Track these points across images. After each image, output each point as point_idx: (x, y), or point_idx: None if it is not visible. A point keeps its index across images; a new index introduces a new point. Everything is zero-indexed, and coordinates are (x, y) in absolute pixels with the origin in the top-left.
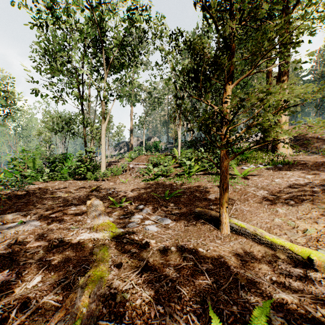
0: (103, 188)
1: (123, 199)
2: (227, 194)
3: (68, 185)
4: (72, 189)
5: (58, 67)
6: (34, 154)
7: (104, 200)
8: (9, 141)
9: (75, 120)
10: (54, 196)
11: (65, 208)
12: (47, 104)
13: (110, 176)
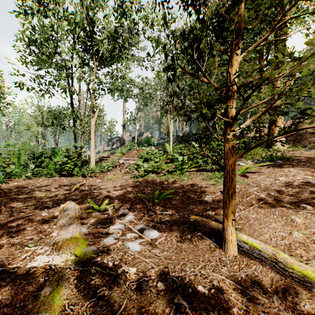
0: (88, 186)
1: (104, 202)
2: (233, 202)
3: (52, 182)
4: (54, 187)
5: (43, 57)
6: (19, 149)
7: (84, 202)
8: (1, 136)
9: (66, 114)
10: (30, 197)
11: (35, 214)
12: (40, 99)
13: (99, 173)
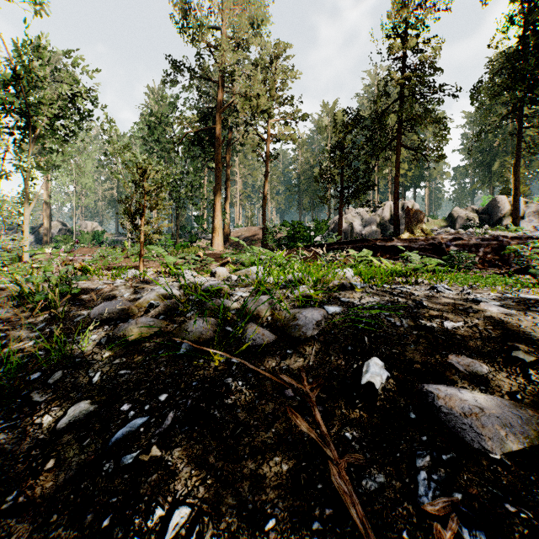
0: None
1: None
2: (142, 258)
3: None
4: None
5: None
6: None
7: None
8: None
9: None
10: None
11: None
12: None
13: None
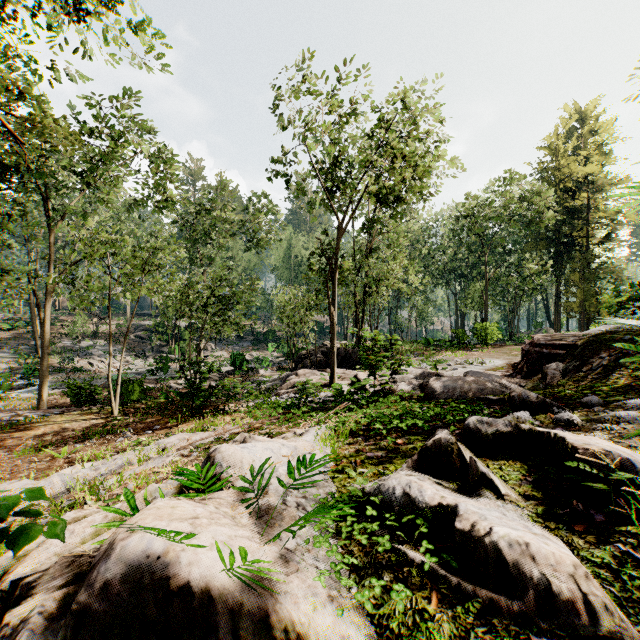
0: None
1: None
2: None
3: None
4: None
5: None
6: None
7: None
8: None
9: None
10: None
11: None
12: None
13: None
